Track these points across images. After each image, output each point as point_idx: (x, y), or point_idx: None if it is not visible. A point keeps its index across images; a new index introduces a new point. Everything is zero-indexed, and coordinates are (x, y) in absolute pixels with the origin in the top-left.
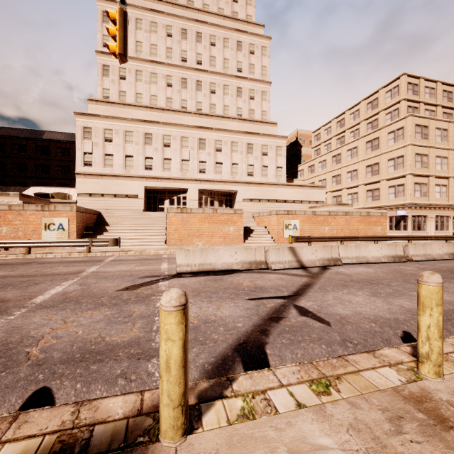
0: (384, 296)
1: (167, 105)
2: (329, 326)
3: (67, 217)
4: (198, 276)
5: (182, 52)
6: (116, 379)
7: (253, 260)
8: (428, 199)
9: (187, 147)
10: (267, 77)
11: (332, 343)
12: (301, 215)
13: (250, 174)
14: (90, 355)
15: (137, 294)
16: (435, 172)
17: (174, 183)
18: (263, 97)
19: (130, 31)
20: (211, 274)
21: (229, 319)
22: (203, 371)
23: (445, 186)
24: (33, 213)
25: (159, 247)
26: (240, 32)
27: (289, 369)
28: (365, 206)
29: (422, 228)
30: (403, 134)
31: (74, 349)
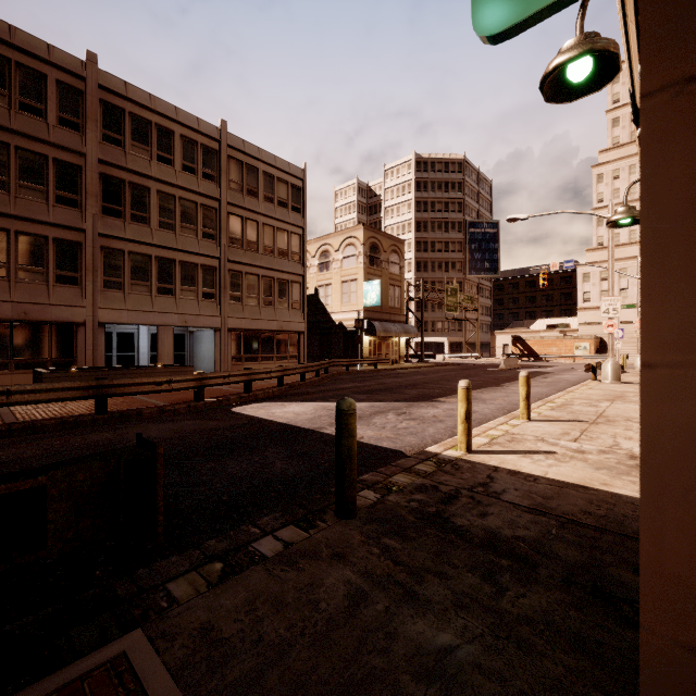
0: None
1: None
2: None
3: (588, 342)
4: None
5: None
6: None
7: None
8: None
9: None
10: None
11: None
12: None
13: None
14: None
15: None
16: None
17: None
18: None
19: (623, 180)
20: None
21: None
22: None
23: None
24: (569, 340)
25: None
26: None
27: None
28: None
29: None
30: None
31: None
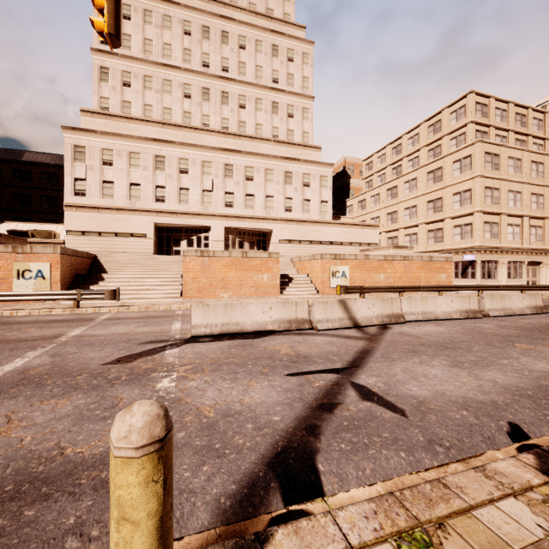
0: (468, 367)
1: (184, 121)
2: (405, 417)
3: (48, 261)
4: (220, 340)
5: (204, 55)
6: (63, 538)
7: (293, 318)
8: (500, 242)
9: (210, 174)
10: (309, 91)
11: (414, 448)
12: (352, 260)
13: (288, 210)
14: (30, 486)
15: (131, 370)
16: (507, 209)
17: (194, 219)
18: (304, 115)
19: (136, 25)
20: (237, 337)
21: (261, 409)
22: (217, 511)
23: (519, 226)
24: (1, 256)
25: (172, 301)
26: (276, 34)
27: (359, 508)
28: (426, 249)
29: (492, 275)
30: (471, 163)
31: (6, 473)
